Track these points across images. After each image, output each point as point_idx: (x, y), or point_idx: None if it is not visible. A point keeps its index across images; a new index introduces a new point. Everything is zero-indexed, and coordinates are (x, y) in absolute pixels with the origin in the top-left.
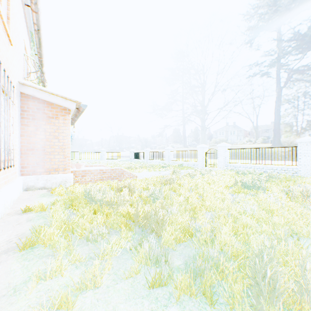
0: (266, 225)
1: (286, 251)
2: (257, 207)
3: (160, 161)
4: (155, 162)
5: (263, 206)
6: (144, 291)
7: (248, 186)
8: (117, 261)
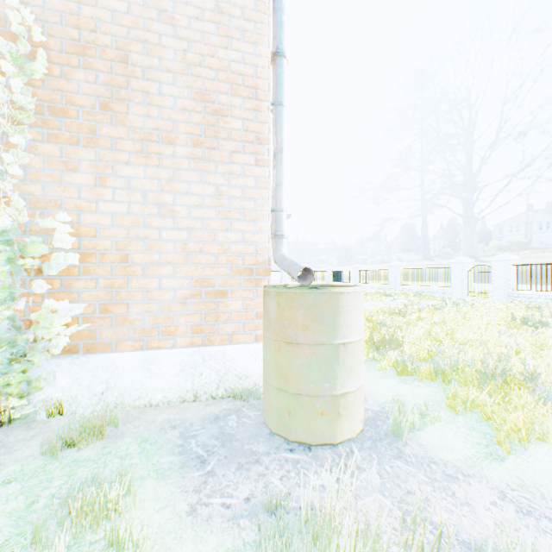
0: (532, 359)
1: (534, 369)
2: (529, 343)
3: (379, 286)
4: (370, 287)
5: (538, 342)
6: (393, 376)
7: (531, 323)
8: (365, 363)
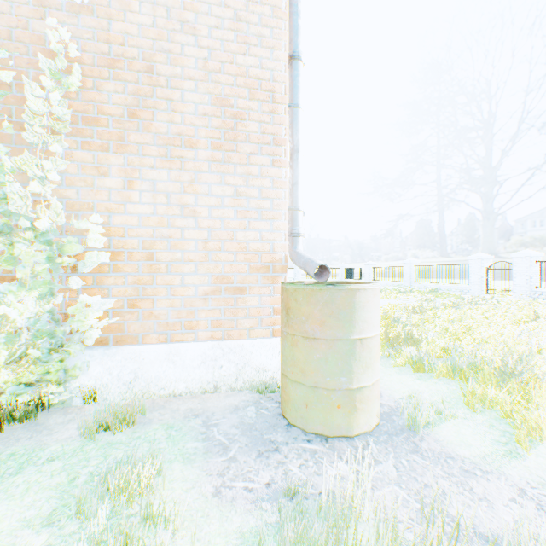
0: None
1: None
2: None
3: (394, 283)
4: (385, 284)
5: None
6: (409, 372)
7: None
8: (380, 360)
